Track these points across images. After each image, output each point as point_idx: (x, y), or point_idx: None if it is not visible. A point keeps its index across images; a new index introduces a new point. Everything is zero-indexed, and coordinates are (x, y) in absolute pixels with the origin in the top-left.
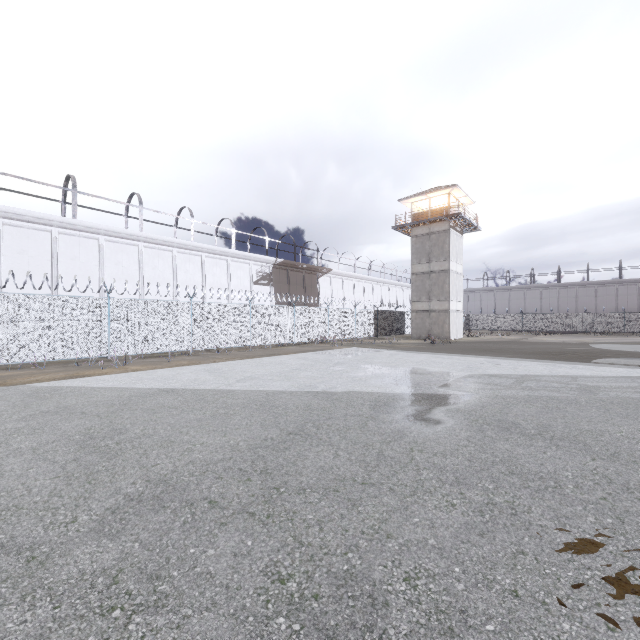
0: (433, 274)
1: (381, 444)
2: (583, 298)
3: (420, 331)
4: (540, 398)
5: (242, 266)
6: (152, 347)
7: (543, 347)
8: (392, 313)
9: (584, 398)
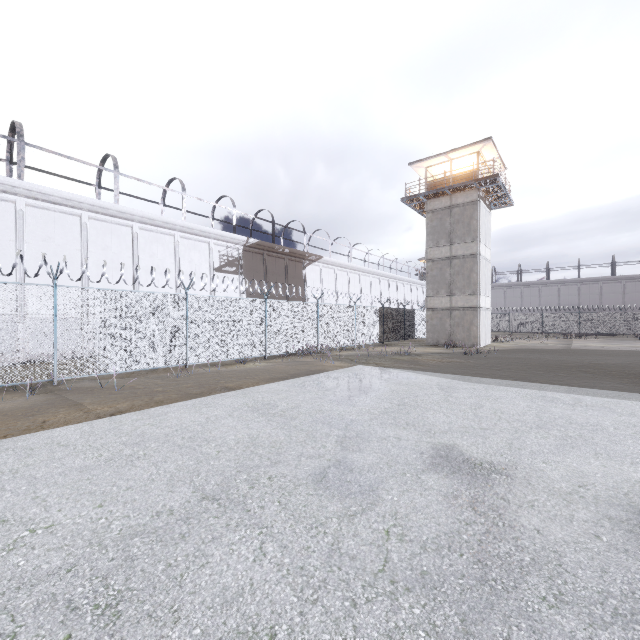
0: (456, 260)
1: None
2: (608, 295)
3: (438, 335)
4: None
5: (198, 245)
6: None
7: None
8: (400, 311)
9: None
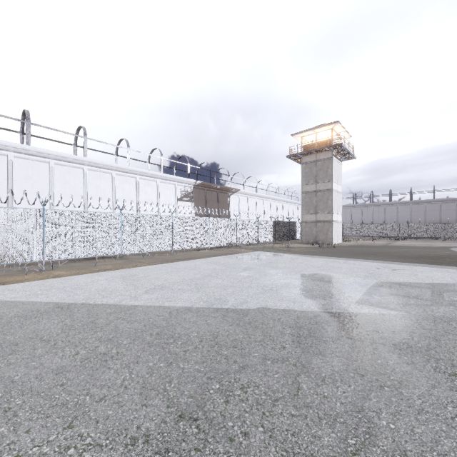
0: (319, 192)
1: None
2: (430, 212)
3: (308, 237)
4: None
5: (169, 186)
6: (85, 252)
7: (414, 251)
8: (286, 223)
9: None
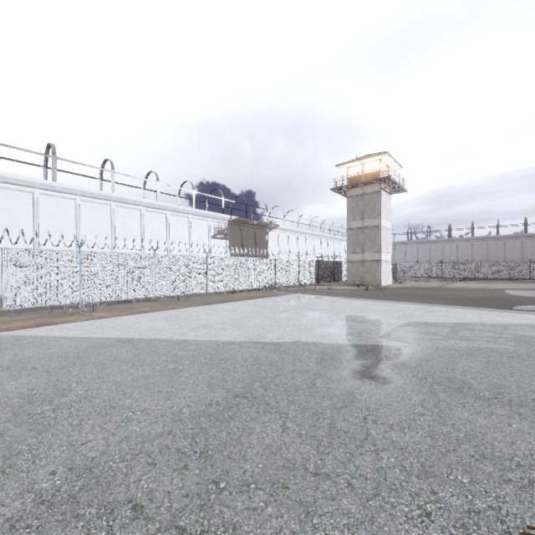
0: (366, 229)
1: (332, 411)
2: (493, 250)
3: (355, 278)
4: (480, 350)
5: (201, 222)
6: (119, 294)
7: (464, 293)
8: (330, 263)
9: (523, 350)
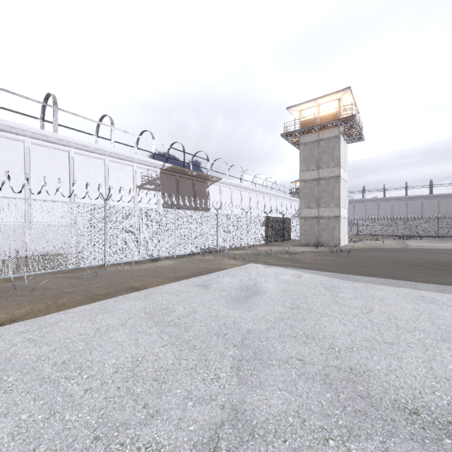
0: (322, 180)
1: None
2: (428, 208)
3: (308, 237)
4: None
5: (124, 168)
6: None
7: None
8: (280, 220)
9: None
